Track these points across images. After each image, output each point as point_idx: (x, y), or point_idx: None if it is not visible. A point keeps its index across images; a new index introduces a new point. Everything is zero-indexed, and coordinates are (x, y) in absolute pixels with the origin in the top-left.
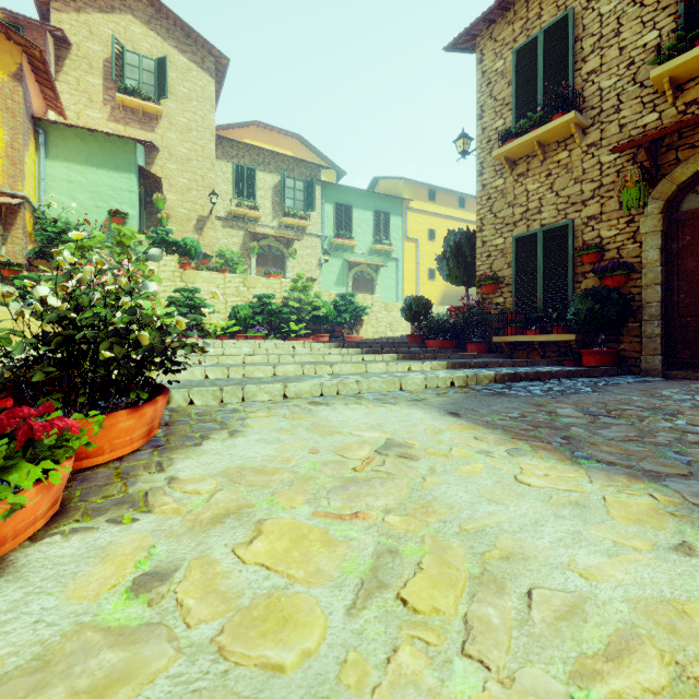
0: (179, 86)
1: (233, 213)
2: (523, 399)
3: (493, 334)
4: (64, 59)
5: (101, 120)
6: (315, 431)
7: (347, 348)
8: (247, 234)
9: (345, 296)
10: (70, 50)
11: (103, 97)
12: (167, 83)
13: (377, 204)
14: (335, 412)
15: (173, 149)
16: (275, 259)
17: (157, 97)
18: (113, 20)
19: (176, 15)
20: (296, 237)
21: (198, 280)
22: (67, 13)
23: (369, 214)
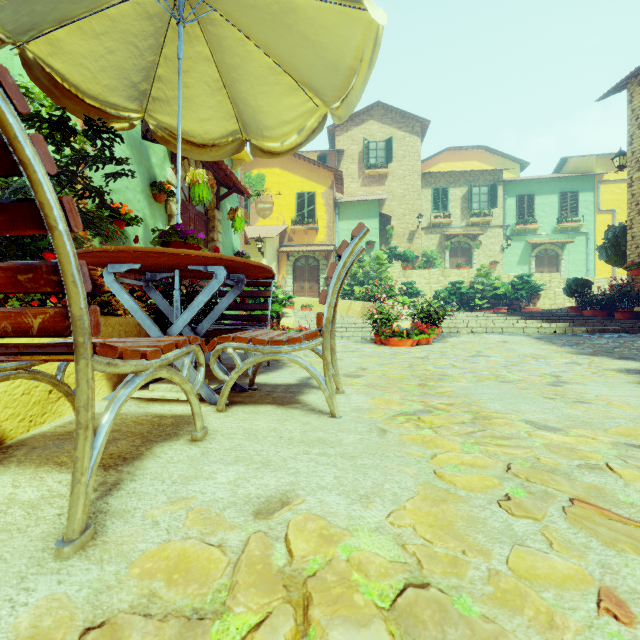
0: (398, 151)
1: (432, 223)
2: (587, 337)
3: (639, 305)
4: (341, 161)
5: (357, 188)
6: (481, 338)
7: (511, 317)
8: (442, 236)
9: (522, 277)
10: (343, 155)
11: (358, 174)
12: (392, 153)
13: (562, 186)
14: (489, 335)
15: (394, 192)
16: (463, 250)
17: (386, 163)
18: (363, 128)
19: (397, 109)
20: (481, 231)
21: (413, 275)
22: (342, 135)
23: (553, 197)
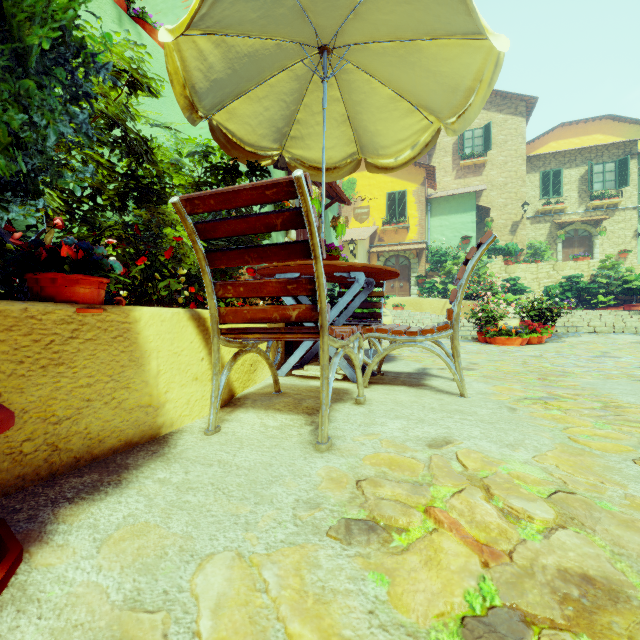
0: (498, 137)
1: (540, 211)
2: None
3: None
4: (432, 155)
5: (450, 181)
6: (607, 338)
7: None
8: (552, 224)
9: None
10: (435, 148)
11: (451, 167)
12: (491, 140)
13: None
14: (618, 336)
15: (494, 181)
16: (581, 239)
17: (484, 152)
18: None
19: (497, 91)
20: (605, 216)
21: (517, 270)
22: None
23: None
